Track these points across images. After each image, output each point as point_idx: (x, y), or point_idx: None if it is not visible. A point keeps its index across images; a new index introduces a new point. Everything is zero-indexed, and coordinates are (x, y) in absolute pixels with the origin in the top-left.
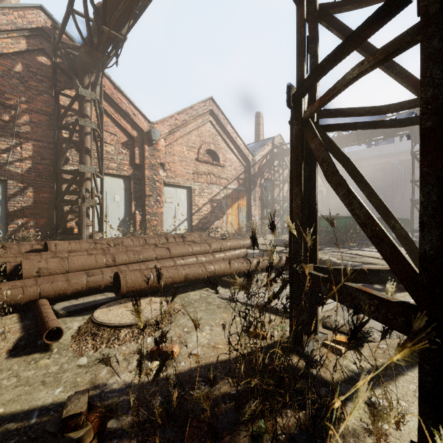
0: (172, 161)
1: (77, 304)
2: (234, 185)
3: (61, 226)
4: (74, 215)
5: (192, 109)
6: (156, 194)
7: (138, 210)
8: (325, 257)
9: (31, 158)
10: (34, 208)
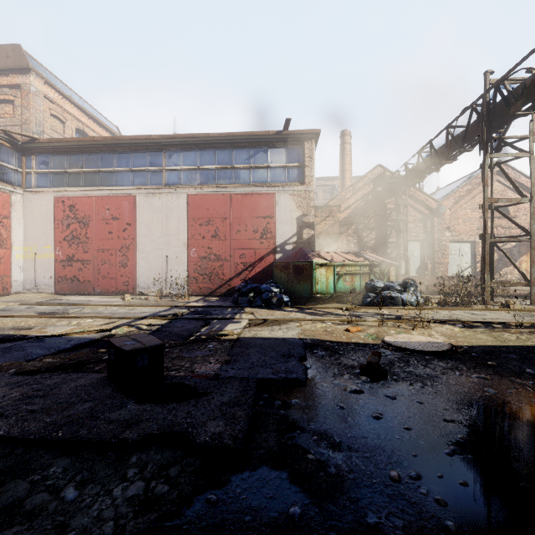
0: (456, 224)
1: None
2: None
3: None
4: None
5: (475, 178)
6: (442, 250)
7: (429, 261)
8: None
9: (374, 238)
10: None
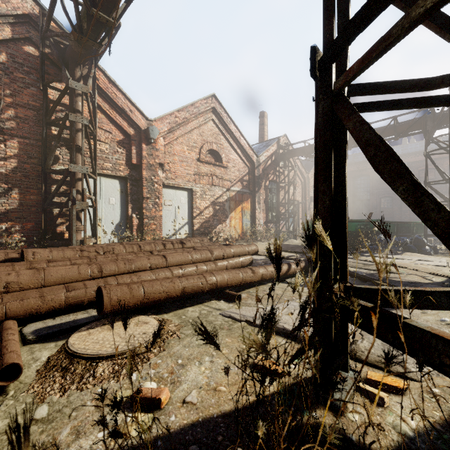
0: (172, 161)
1: (52, 326)
2: (237, 187)
3: (50, 231)
4: (65, 219)
5: (193, 106)
6: (154, 197)
7: (135, 213)
8: None
9: (16, 157)
10: (20, 211)
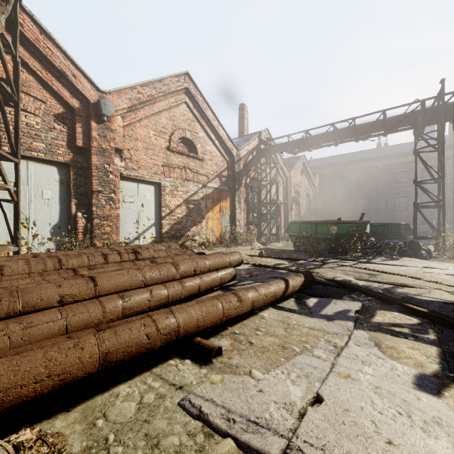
0: (134, 148)
1: None
2: (215, 184)
3: None
4: None
5: (161, 82)
6: (108, 190)
7: (81, 211)
8: (339, 275)
9: None
10: None
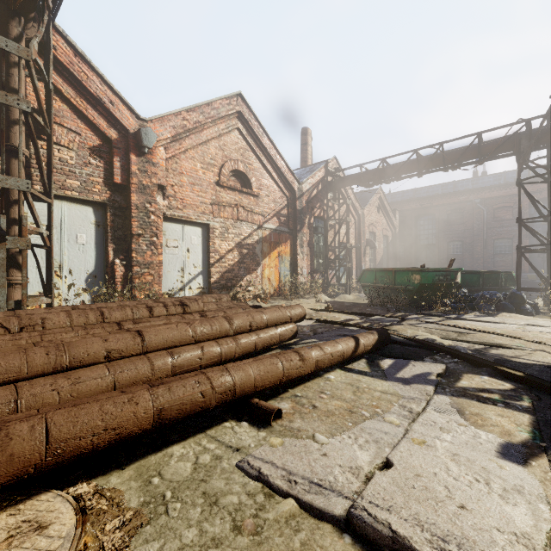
0: (178, 183)
1: None
2: (273, 224)
3: None
4: None
5: (209, 106)
6: (150, 234)
7: (120, 257)
8: (421, 333)
9: None
10: None
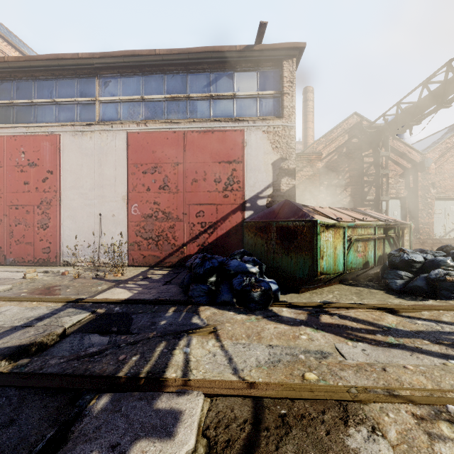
0: (442, 179)
1: None
2: None
3: None
4: None
5: None
6: (427, 208)
7: (412, 220)
8: None
9: (349, 196)
10: None
